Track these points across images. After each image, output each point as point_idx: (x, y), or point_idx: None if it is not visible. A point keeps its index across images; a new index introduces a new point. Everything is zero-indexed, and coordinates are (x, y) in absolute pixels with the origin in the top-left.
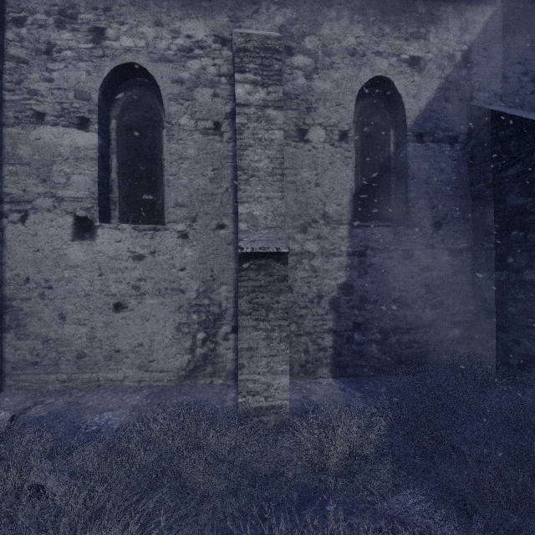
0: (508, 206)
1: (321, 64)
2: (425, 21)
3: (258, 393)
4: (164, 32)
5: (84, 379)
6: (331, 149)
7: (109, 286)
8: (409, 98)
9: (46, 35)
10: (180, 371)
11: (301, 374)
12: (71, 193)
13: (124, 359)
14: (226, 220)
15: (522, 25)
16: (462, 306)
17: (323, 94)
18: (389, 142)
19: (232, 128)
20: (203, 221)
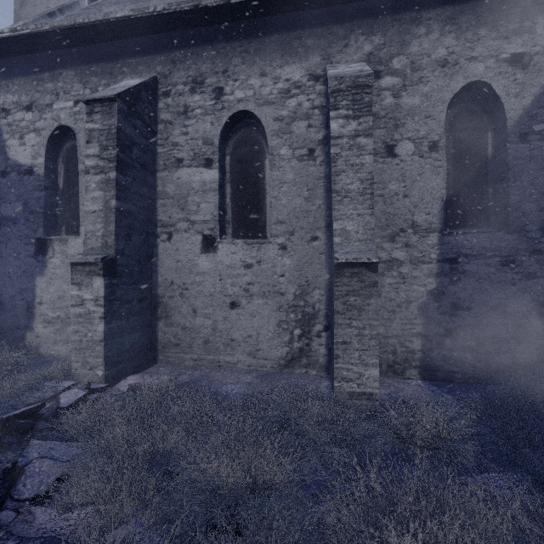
0: None
1: (409, 81)
2: (530, 13)
3: (351, 380)
4: (267, 80)
5: (209, 359)
6: (420, 160)
7: (227, 288)
8: (509, 98)
9: (183, 100)
10: (281, 360)
11: (389, 373)
12: (200, 217)
13: (237, 346)
14: (319, 233)
15: None
16: None
17: (412, 109)
18: (486, 145)
19: (324, 152)
20: (299, 235)
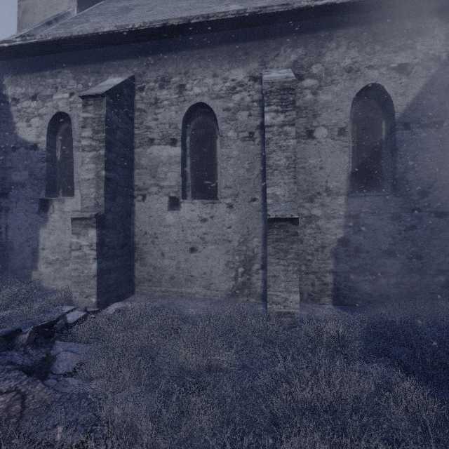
0: None
1: (324, 83)
2: (411, 34)
3: (279, 303)
4: (218, 80)
5: (174, 291)
6: (332, 142)
7: (187, 237)
8: (397, 96)
9: (154, 94)
10: (228, 291)
11: (309, 300)
12: (167, 183)
13: (195, 281)
14: (257, 195)
15: None
16: (447, 258)
17: (326, 103)
18: (381, 130)
19: (261, 135)
20: (242, 197)
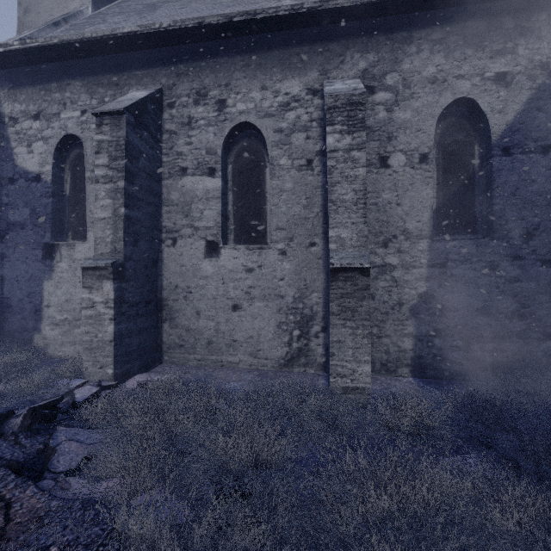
0: None
1: (401, 97)
2: (512, 35)
3: (345, 376)
4: (268, 94)
5: (212, 359)
6: (411, 171)
7: (229, 292)
8: (494, 114)
9: (188, 112)
10: (280, 360)
11: (382, 371)
12: (204, 224)
13: (239, 347)
14: (317, 239)
15: None
16: None
17: (404, 122)
18: (473, 157)
19: (322, 163)
20: (298, 241)
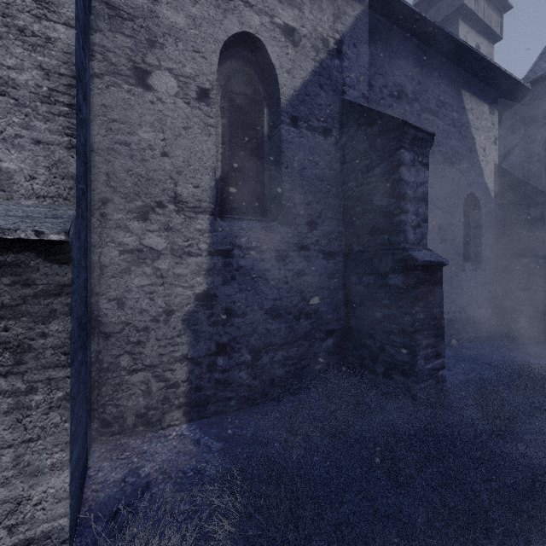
0: (375, 207)
1: None
2: None
3: None
4: None
5: None
6: (186, 108)
7: None
8: (283, 71)
9: None
10: None
11: (138, 427)
12: None
13: None
14: None
15: (383, 39)
16: (335, 313)
17: (175, 28)
18: (262, 121)
19: None
20: None
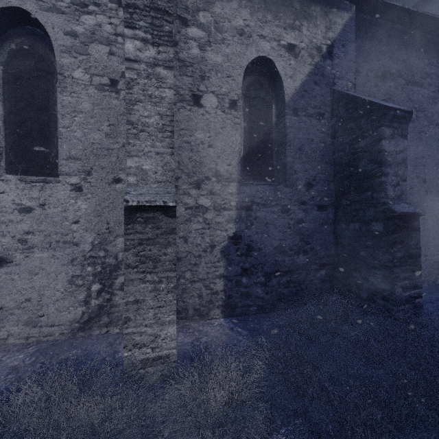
0: (360, 171)
1: (213, 38)
2: (299, 15)
3: (145, 345)
4: None
5: None
6: (222, 115)
7: None
8: (287, 78)
9: None
10: (74, 324)
11: (195, 316)
12: None
13: (8, 316)
14: (123, 174)
15: (369, 33)
16: (327, 251)
17: (216, 65)
18: (271, 114)
19: None
20: (98, 175)
